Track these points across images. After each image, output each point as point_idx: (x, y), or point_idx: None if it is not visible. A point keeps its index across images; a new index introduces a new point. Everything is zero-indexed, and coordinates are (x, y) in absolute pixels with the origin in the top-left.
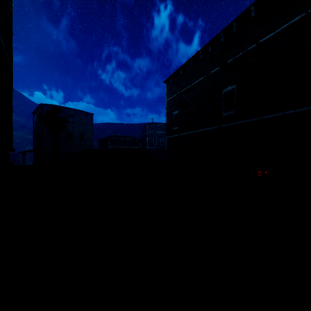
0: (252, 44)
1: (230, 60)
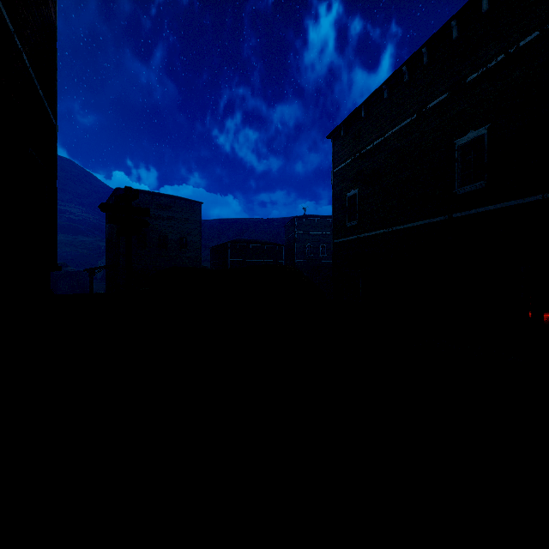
0: (531, 32)
1: (474, 74)
